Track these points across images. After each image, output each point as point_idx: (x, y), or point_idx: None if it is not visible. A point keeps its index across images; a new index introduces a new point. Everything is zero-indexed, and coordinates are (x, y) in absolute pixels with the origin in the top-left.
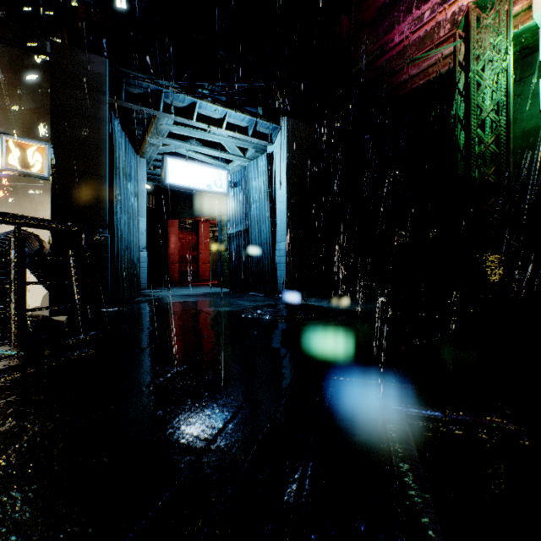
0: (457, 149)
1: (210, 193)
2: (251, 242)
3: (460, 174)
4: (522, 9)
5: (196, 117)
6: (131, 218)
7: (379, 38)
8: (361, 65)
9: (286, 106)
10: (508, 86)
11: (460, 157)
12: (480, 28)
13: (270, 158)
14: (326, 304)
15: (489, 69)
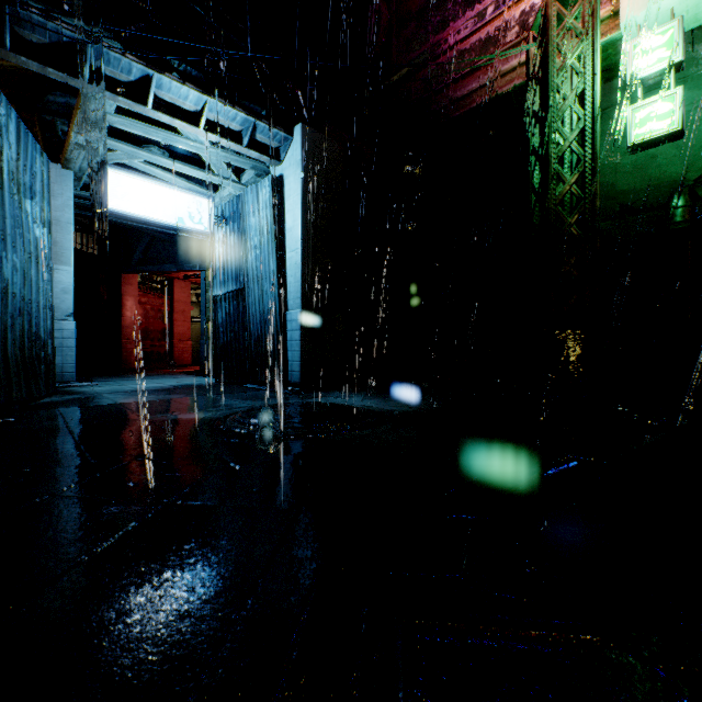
0: (531, 189)
1: (183, 232)
2: (248, 308)
3: (534, 223)
4: (607, 16)
5: (154, 103)
6: (32, 262)
7: (429, 37)
8: (405, 71)
9: (302, 108)
10: (594, 109)
11: (534, 200)
12: (561, 28)
13: (278, 183)
14: (361, 402)
15: (569, 88)
